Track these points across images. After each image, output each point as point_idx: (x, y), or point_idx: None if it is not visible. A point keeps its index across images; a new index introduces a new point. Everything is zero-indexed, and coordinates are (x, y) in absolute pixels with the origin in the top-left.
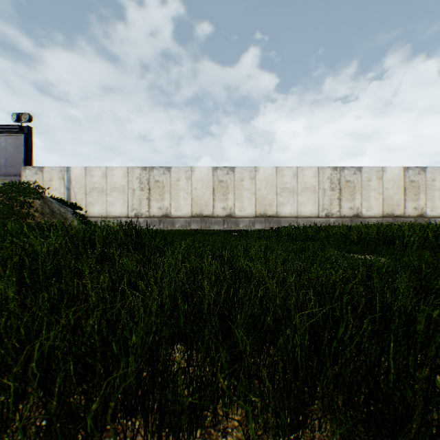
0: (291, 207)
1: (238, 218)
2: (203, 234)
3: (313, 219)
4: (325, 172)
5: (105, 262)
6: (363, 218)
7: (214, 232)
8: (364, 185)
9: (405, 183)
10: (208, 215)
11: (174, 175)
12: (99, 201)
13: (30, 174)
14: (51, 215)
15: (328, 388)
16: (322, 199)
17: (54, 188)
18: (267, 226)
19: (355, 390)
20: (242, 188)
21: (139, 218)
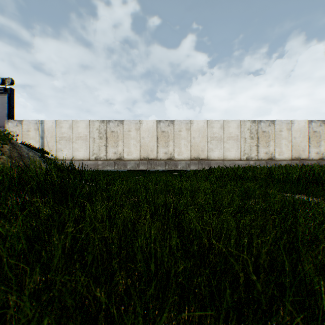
0: (218, 152)
1: (177, 161)
2: (148, 173)
3: (236, 162)
4: (246, 125)
5: None
6: (276, 161)
7: (158, 172)
8: (277, 134)
9: (309, 133)
10: (153, 158)
11: (126, 127)
12: (66, 147)
13: (12, 126)
14: (18, 158)
15: None
16: (244, 145)
17: (31, 137)
18: (200, 167)
19: None
20: (180, 137)
21: (98, 161)
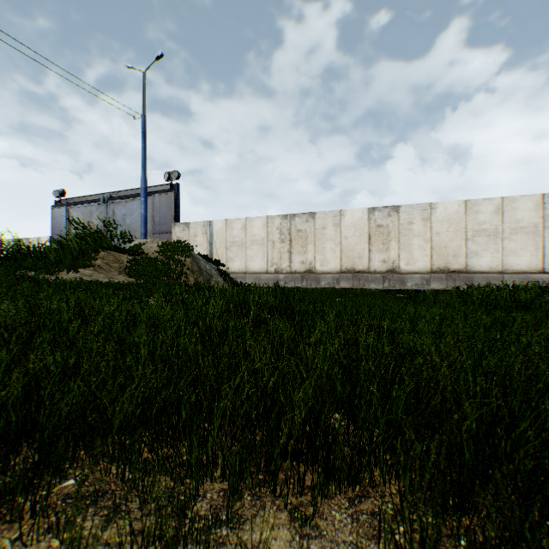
0: (490, 257)
1: (405, 274)
2: (355, 294)
3: (531, 276)
4: None
5: (261, 326)
6: None
7: (371, 293)
8: None
9: None
10: (362, 270)
11: (319, 222)
12: (238, 256)
13: (178, 230)
14: (198, 273)
15: (502, 483)
16: None
17: (198, 244)
18: (450, 285)
19: (536, 489)
20: (410, 233)
21: (279, 274)
